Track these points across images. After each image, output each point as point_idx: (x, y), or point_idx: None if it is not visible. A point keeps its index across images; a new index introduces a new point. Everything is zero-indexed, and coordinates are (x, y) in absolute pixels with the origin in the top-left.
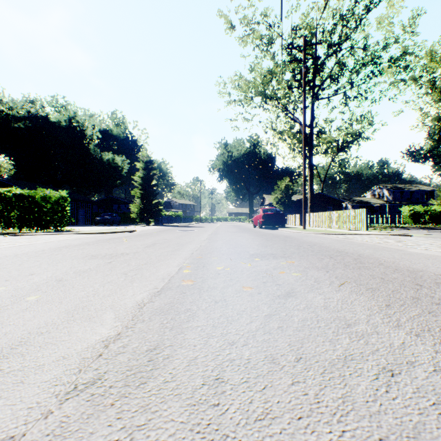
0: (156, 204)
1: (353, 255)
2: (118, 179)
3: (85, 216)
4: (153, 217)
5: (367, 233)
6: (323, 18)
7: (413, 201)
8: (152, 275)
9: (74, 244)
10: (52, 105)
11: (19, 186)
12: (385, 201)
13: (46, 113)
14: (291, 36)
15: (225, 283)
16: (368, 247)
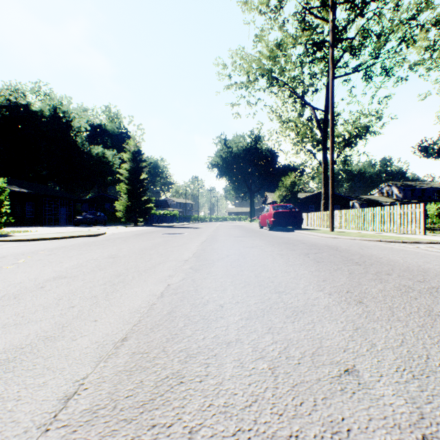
0: (145, 201)
1: None
2: (109, 175)
3: (68, 215)
4: (141, 216)
5: None
6: None
7: (425, 199)
8: None
9: None
10: (34, 92)
11: None
12: (395, 199)
13: (27, 101)
14: None
15: None
16: None
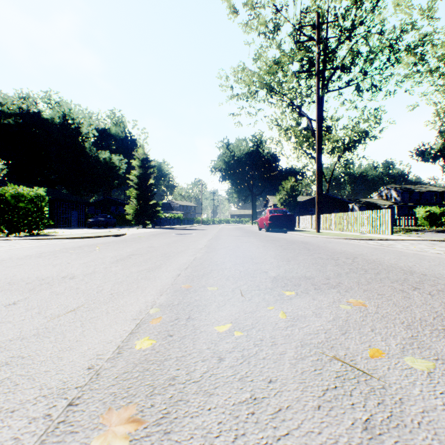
0: (153, 205)
1: (444, 280)
2: (115, 179)
3: (79, 218)
4: (150, 219)
5: (400, 238)
6: (335, 1)
7: (423, 202)
8: (47, 366)
9: (17, 257)
10: (45, 100)
11: (5, 185)
12: (393, 202)
13: (39, 109)
14: (299, 21)
15: (241, 441)
16: (440, 262)
